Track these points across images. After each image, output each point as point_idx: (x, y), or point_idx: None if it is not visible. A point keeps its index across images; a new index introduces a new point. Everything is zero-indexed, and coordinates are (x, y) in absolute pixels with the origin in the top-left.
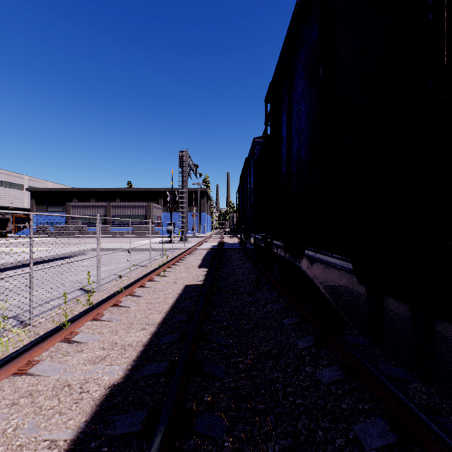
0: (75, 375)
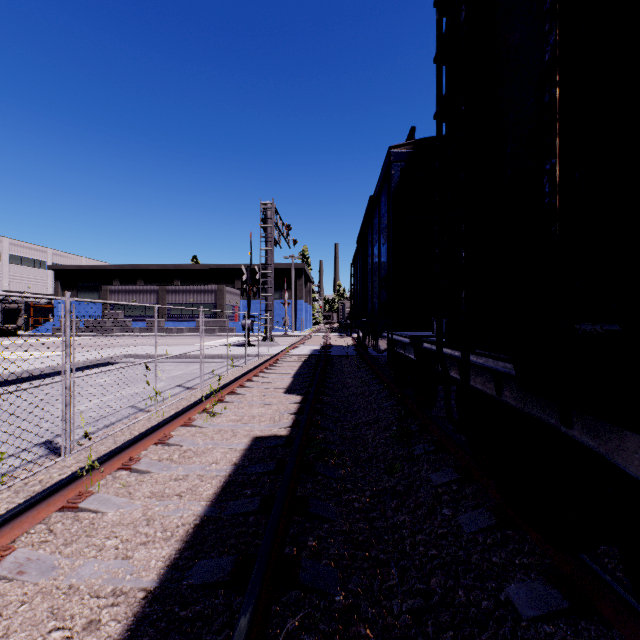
0: None
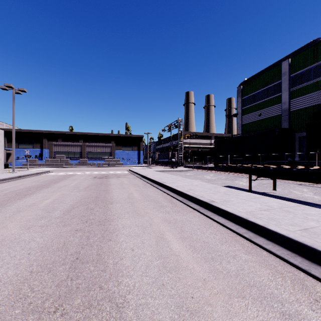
0: None
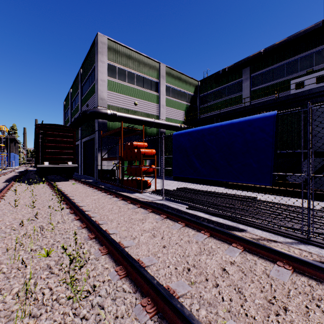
0: (5, 177)
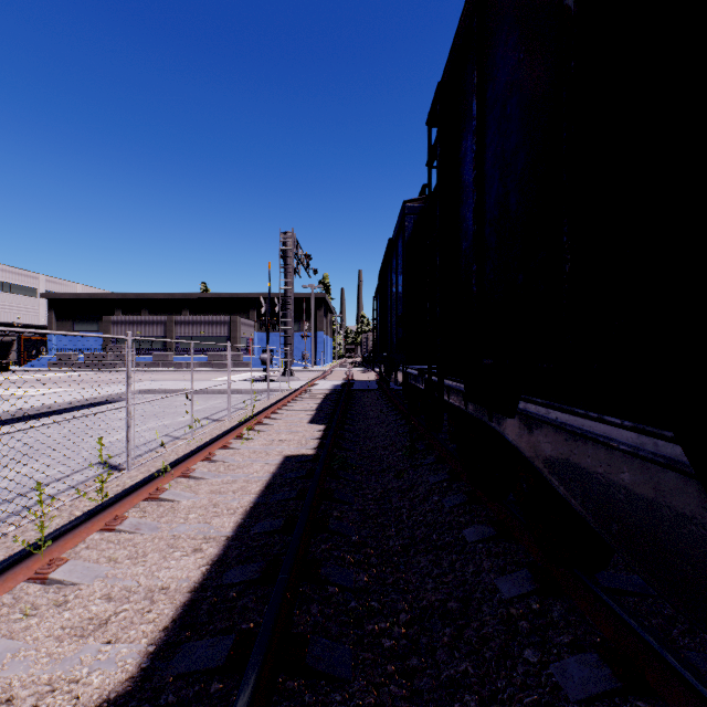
0: (32, 670)
